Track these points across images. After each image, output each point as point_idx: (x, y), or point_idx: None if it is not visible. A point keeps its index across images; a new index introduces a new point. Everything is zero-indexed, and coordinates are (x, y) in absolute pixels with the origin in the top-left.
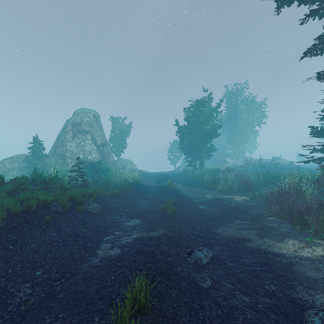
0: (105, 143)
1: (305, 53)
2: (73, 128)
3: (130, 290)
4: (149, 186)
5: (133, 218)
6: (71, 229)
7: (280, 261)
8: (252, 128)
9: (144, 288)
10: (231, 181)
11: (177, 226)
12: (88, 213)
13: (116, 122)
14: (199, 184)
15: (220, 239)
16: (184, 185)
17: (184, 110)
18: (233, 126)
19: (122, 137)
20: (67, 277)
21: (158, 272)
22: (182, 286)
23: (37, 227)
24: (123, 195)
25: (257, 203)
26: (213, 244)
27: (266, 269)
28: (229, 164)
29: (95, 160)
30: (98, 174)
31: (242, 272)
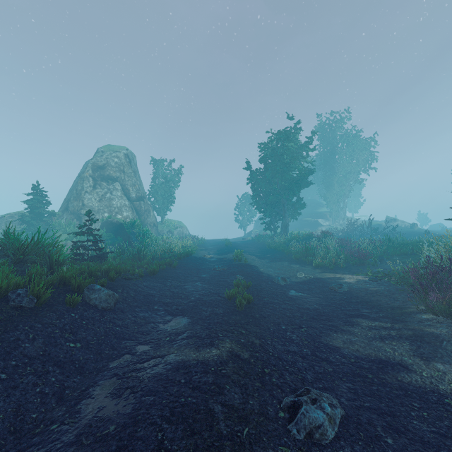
0: (143, 195)
1: None
2: (94, 173)
3: None
4: (207, 259)
5: (176, 316)
6: (42, 344)
7: None
8: (356, 176)
9: None
10: (335, 252)
11: (257, 332)
12: (91, 309)
13: (159, 166)
14: (283, 255)
15: (344, 361)
16: (260, 257)
17: (259, 147)
18: (328, 174)
19: (168, 189)
20: None
21: None
22: None
23: None
24: (164, 274)
25: (385, 286)
26: (332, 376)
27: None
28: (323, 227)
29: (127, 220)
30: (130, 241)
31: None
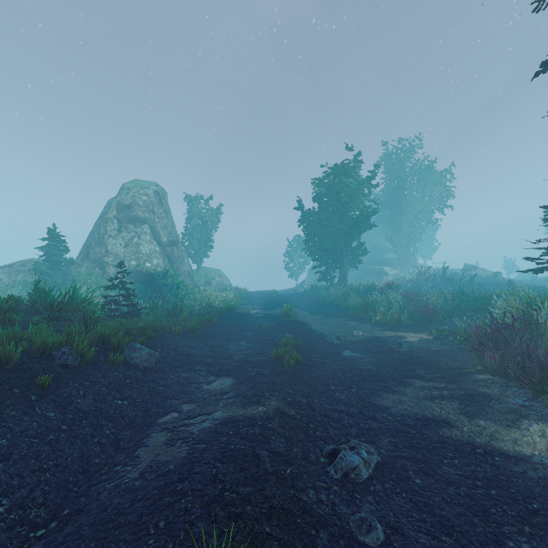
0: (176, 240)
1: (543, 65)
2: (119, 214)
3: None
4: (251, 315)
5: (220, 377)
6: (92, 401)
7: (523, 475)
8: (429, 216)
9: None
10: (398, 307)
11: (304, 392)
12: (133, 368)
13: (194, 204)
14: (339, 311)
15: (390, 419)
16: (313, 312)
17: (313, 183)
18: (396, 213)
19: (205, 231)
20: (64, 516)
21: (266, 507)
22: (320, 547)
23: (17, 400)
24: (204, 332)
25: (449, 346)
26: (376, 432)
27: (497, 494)
28: (390, 277)
29: (157, 269)
30: (163, 294)
31: (447, 500)
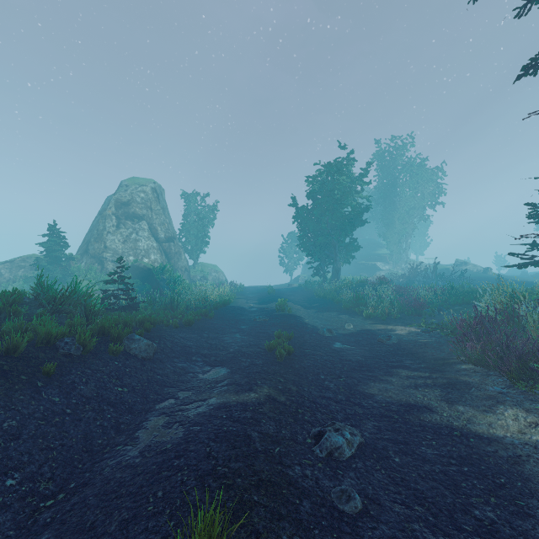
0: (173, 236)
1: (524, 69)
2: (117, 210)
3: (187, 535)
4: (246, 309)
5: (215, 367)
6: (94, 387)
7: (495, 454)
8: (421, 212)
9: (218, 531)
10: (388, 301)
11: (295, 380)
12: (132, 358)
13: (191, 201)
14: (332, 305)
15: (375, 406)
16: (307, 307)
17: (307, 180)
18: (388, 209)
19: (201, 227)
20: (71, 489)
21: (255, 480)
22: (303, 514)
23: (25, 386)
24: (200, 325)
25: (436, 338)
26: (361, 417)
27: (468, 471)
28: (382, 272)
29: (155, 265)
30: (160, 288)
31: (423, 476)
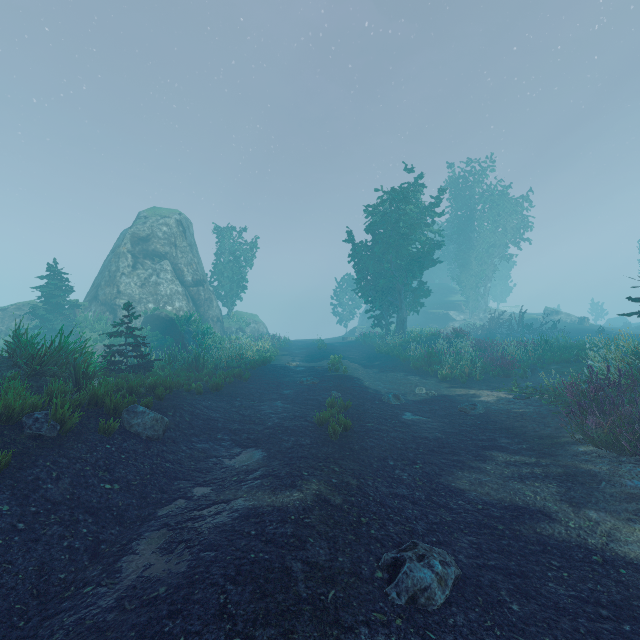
0: (202, 278)
1: None
2: (134, 247)
3: None
4: (291, 369)
5: (247, 448)
6: (69, 485)
7: None
8: (503, 251)
9: None
10: (469, 359)
11: (354, 469)
12: (132, 438)
13: (225, 237)
14: (397, 363)
15: (468, 508)
16: (366, 365)
17: (365, 210)
18: (463, 247)
19: (237, 269)
20: None
21: None
22: None
23: None
24: (232, 389)
25: (535, 407)
26: (451, 528)
27: (633, 631)
28: (456, 323)
29: (180, 314)
30: (185, 343)
31: None
